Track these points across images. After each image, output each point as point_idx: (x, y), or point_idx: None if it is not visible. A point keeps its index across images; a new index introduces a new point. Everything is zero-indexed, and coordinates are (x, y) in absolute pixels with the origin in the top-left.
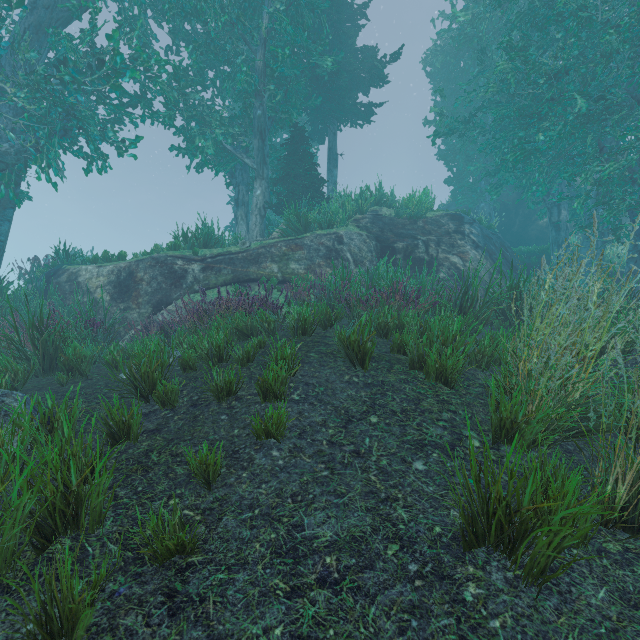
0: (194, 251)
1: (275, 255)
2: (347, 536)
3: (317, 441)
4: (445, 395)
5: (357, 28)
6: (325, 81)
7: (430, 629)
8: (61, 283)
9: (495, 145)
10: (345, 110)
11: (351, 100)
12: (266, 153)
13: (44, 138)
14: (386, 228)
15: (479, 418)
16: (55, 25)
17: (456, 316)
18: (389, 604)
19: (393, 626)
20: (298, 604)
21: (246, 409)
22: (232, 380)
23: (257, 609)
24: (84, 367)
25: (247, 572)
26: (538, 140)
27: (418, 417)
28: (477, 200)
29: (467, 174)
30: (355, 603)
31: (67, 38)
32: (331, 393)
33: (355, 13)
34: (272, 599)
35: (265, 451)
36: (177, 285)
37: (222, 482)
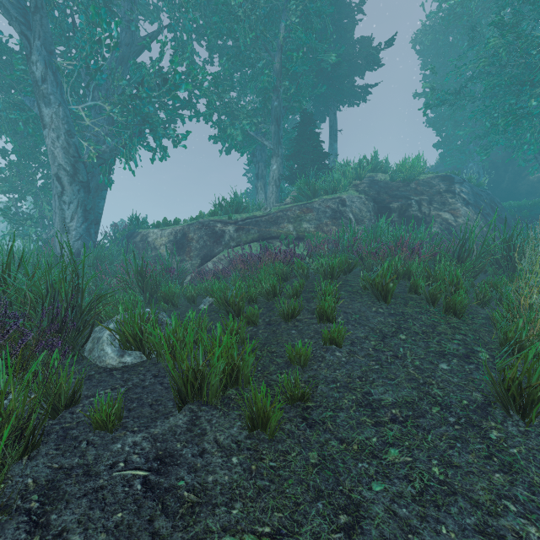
0: (229, 216)
1: (290, 217)
2: (402, 400)
3: (365, 348)
4: (455, 323)
5: (354, 23)
6: (328, 71)
7: (469, 448)
8: (136, 242)
9: (485, 112)
10: (344, 93)
11: (349, 84)
12: (281, 135)
13: (128, 139)
14: (382, 191)
15: (486, 340)
16: (132, 56)
17: (454, 264)
18: (440, 435)
19: (445, 445)
20: (382, 429)
21: (307, 327)
22: (295, 307)
23: (358, 429)
24: (174, 300)
25: (344, 413)
26: (530, 106)
27: (436, 337)
28: (465, 160)
29: (455, 138)
30: (417, 432)
31: (145, 67)
32: (365, 319)
33: (353, 10)
34: (365, 426)
35: (331, 352)
36: (218, 242)
37: (309, 368)
